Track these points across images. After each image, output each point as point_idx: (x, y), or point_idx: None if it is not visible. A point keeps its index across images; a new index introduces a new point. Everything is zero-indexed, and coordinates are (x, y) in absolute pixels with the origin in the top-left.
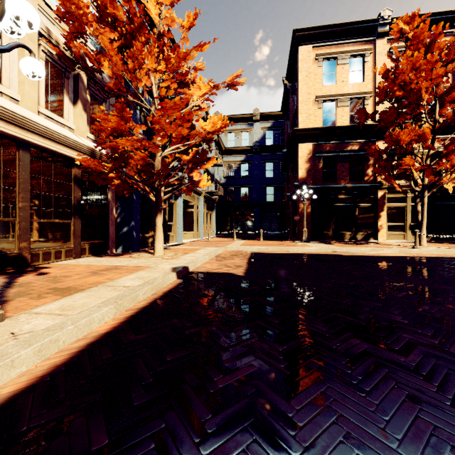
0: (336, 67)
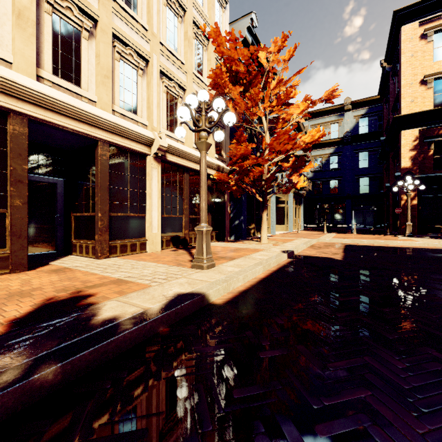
0: None
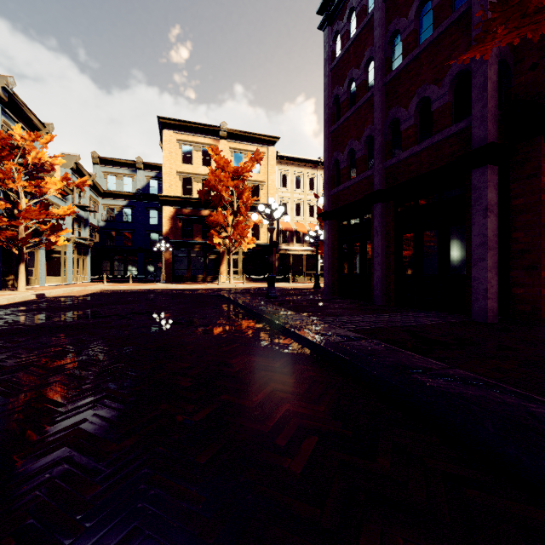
0: (193, 152)
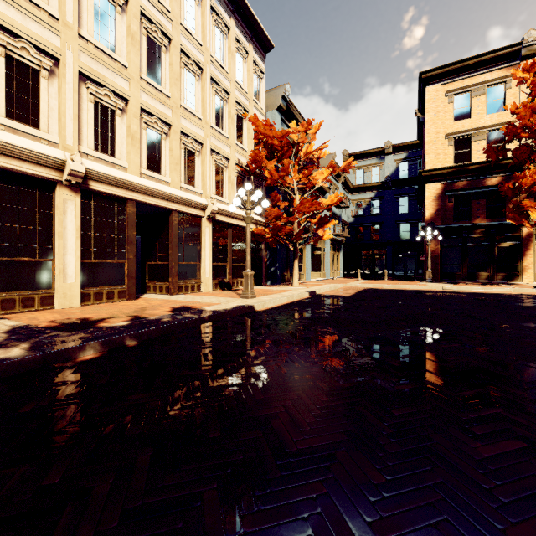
0: (470, 101)
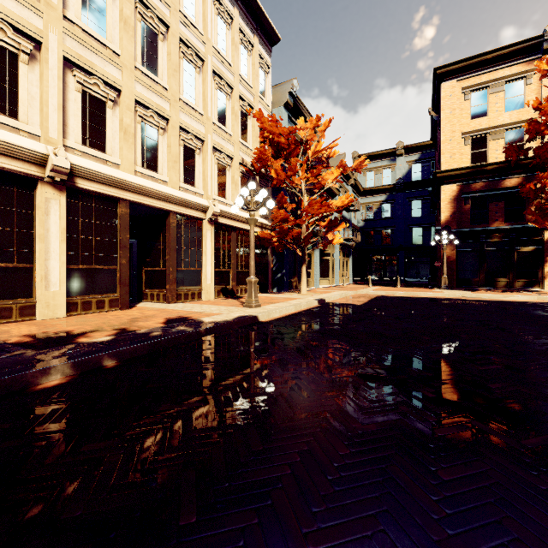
0: (488, 97)
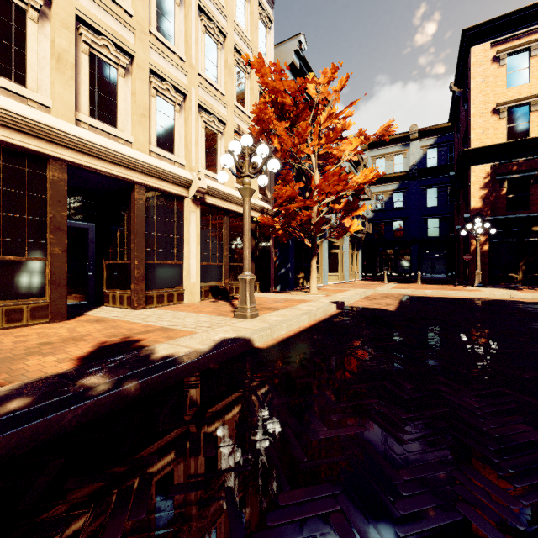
0: (529, 61)
